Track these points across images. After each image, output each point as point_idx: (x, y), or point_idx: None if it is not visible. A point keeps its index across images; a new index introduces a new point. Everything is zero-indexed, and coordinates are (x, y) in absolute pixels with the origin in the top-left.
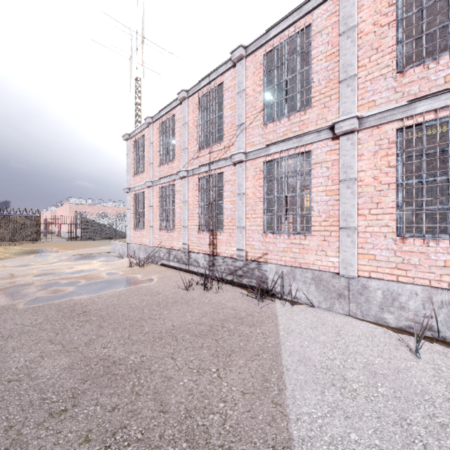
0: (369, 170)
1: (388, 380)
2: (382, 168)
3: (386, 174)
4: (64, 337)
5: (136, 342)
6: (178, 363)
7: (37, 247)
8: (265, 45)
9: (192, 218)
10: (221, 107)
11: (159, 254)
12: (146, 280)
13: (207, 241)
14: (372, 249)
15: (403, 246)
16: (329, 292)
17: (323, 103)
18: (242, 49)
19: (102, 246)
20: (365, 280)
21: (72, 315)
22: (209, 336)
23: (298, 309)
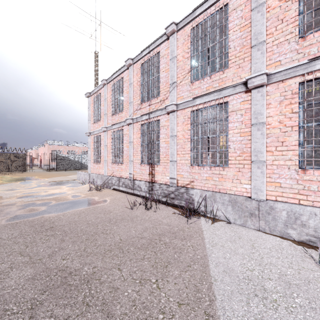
0: (275, 116)
1: (302, 290)
2: (287, 114)
3: (290, 119)
4: (32, 249)
5: (90, 254)
6: (123, 274)
7: (23, 176)
8: (192, 21)
9: (136, 154)
10: (157, 72)
11: (111, 181)
12: (101, 201)
13: (147, 172)
14: (278, 178)
15: (304, 176)
16: (243, 212)
17: (238, 64)
18: (174, 25)
19: (70, 175)
20: (273, 203)
21: (41, 230)
22: (149, 248)
23: (218, 225)
